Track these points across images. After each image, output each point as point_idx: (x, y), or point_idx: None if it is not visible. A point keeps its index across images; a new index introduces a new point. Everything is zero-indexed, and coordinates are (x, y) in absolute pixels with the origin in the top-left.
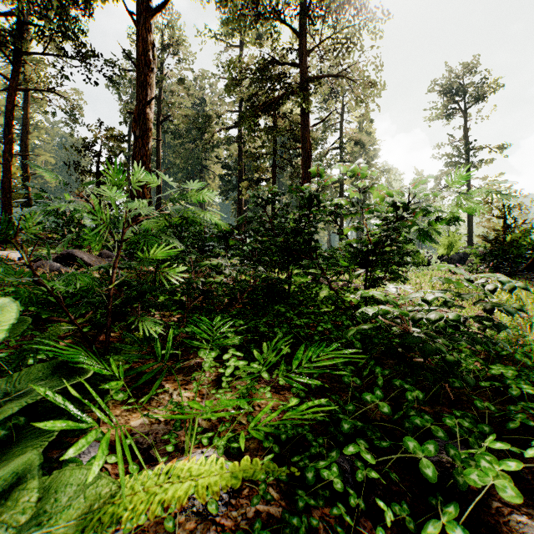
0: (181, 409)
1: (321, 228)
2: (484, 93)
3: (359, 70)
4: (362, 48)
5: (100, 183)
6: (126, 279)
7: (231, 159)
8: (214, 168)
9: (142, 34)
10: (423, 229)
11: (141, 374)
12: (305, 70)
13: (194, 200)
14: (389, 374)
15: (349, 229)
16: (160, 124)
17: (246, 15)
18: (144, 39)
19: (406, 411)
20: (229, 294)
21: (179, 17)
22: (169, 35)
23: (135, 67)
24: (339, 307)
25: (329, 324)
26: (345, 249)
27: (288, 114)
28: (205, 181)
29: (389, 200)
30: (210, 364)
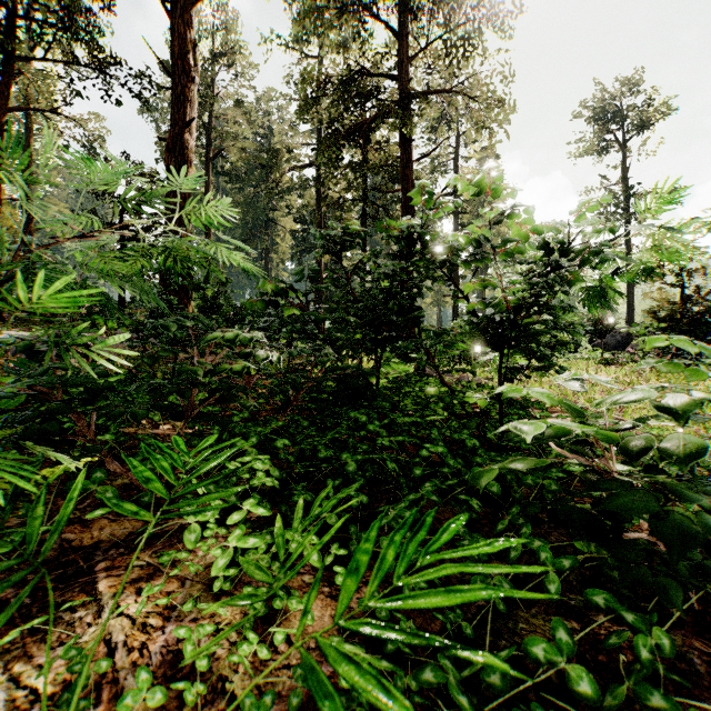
0: (79, 675)
1: (427, 288)
2: (649, 120)
3: (480, 83)
4: (485, 53)
5: (124, 239)
6: (56, 365)
7: (307, 210)
8: (285, 221)
9: (178, 29)
10: (591, 287)
11: (70, 550)
12: (407, 83)
13: (198, 224)
14: (572, 568)
15: (473, 284)
16: (210, 162)
17: (325, 6)
18: (182, 36)
19: (637, 691)
20: (276, 393)
21: (236, 17)
22: (223, 40)
23: (168, 74)
24: (456, 414)
25: (440, 444)
26: (461, 329)
27: (383, 146)
28: (273, 240)
29: (540, 236)
30: (199, 535)
